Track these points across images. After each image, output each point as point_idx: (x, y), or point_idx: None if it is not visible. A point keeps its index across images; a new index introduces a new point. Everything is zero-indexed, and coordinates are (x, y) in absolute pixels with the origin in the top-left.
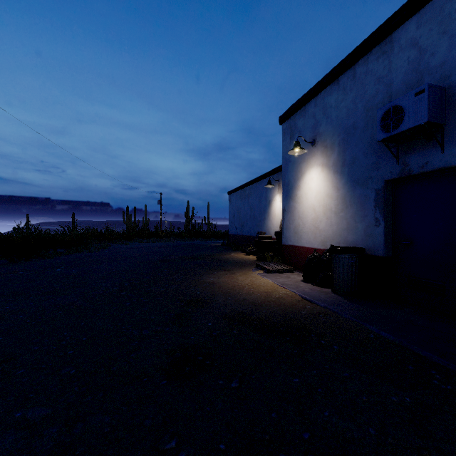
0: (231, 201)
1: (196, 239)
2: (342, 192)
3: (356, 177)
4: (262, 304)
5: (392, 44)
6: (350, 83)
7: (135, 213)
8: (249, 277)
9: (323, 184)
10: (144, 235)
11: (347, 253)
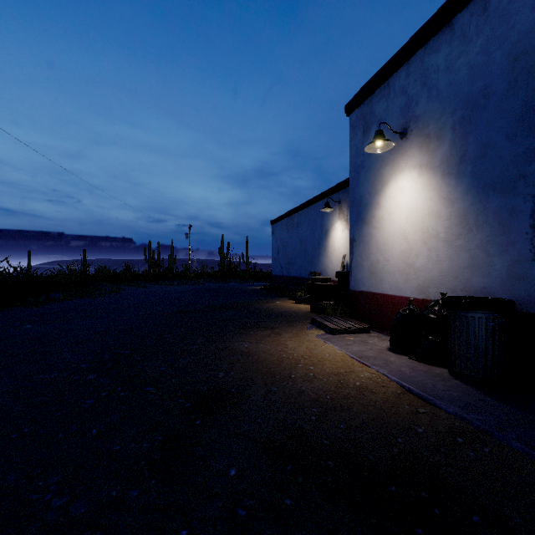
0: (275, 232)
1: (231, 280)
2: (459, 205)
3: (490, 178)
4: (335, 405)
5: None
6: (476, 22)
7: (158, 249)
8: (303, 342)
9: (422, 195)
10: (169, 276)
11: (485, 309)
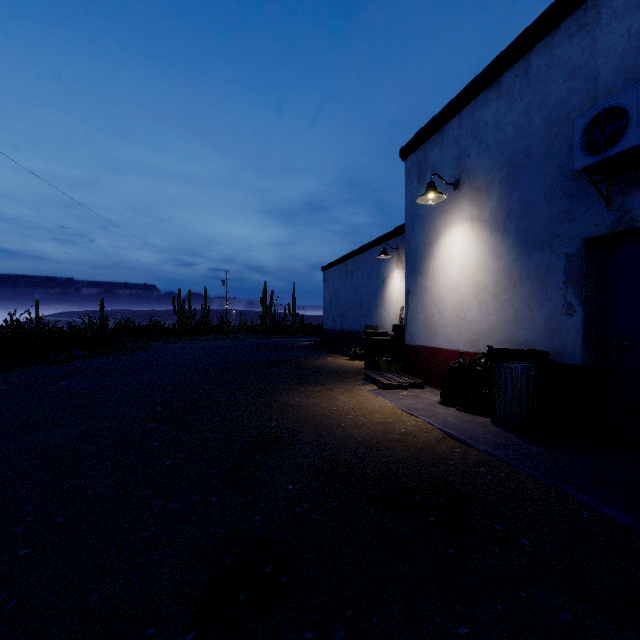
0: (327, 280)
1: (276, 335)
2: (506, 260)
3: (531, 235)
4: (379, 446)
5: (597, 10)
6: (520, 84)
7: (189, 299)
8: (354, 396)
9: (473, 249)
10: (203, 330)
11: (519, 360)
